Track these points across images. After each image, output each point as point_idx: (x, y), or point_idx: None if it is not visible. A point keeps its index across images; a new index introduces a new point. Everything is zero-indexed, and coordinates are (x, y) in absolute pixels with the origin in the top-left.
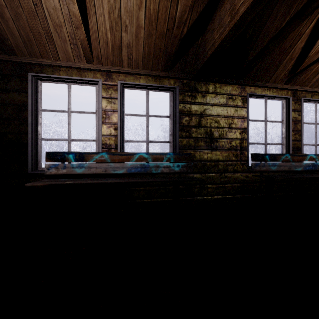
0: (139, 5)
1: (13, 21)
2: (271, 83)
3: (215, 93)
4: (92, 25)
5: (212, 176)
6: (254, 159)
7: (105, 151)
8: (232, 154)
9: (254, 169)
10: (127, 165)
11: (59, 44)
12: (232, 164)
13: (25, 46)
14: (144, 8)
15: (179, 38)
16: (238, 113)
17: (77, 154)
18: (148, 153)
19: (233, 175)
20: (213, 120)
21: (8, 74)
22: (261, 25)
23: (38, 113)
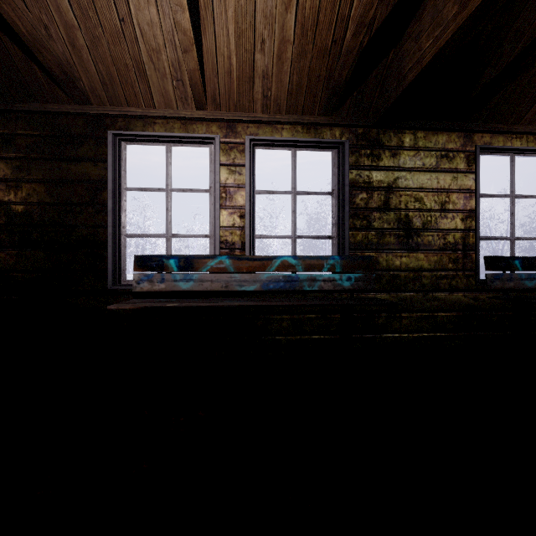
0: (287, 4)
1: (88, 50)
2: (525, 126)
3: (414, 149)
4: (207, 46)
5: (410, 298)
6: (492, 267)
7: (225, 253)
8: (447, 258)
9: (491, 286)
10: (262, 276)
11: (155, 81)
12: (447, 276)
13: (104, 89)
14: (295, 7)
15: (356, 53)
16: (458, 183)
17: (182, 259)
18: (296, 256)
19: (448, 296)
20: (411, 197)
21: (79, 134)
22: (511, 16)
23: (122, 194)
